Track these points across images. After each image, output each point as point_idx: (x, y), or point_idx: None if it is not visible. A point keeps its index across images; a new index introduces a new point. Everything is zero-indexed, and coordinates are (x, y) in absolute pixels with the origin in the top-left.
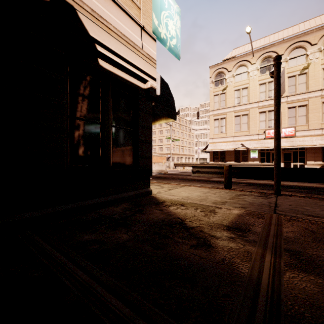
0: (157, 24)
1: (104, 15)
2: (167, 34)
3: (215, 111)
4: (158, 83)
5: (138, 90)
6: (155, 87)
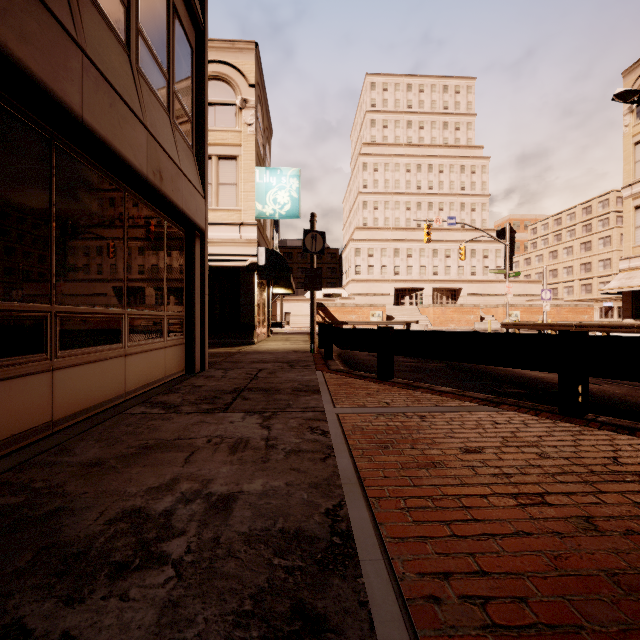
0: (262, 207)
1: (210, 237)
2: (276, 207)
3: (637, 185)
4: (262, 255)
5: (240, 269)
6: (256, 261)
